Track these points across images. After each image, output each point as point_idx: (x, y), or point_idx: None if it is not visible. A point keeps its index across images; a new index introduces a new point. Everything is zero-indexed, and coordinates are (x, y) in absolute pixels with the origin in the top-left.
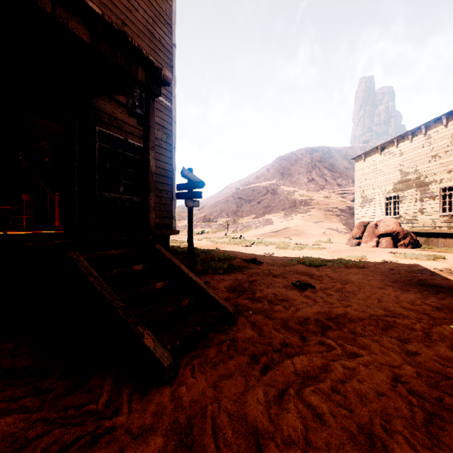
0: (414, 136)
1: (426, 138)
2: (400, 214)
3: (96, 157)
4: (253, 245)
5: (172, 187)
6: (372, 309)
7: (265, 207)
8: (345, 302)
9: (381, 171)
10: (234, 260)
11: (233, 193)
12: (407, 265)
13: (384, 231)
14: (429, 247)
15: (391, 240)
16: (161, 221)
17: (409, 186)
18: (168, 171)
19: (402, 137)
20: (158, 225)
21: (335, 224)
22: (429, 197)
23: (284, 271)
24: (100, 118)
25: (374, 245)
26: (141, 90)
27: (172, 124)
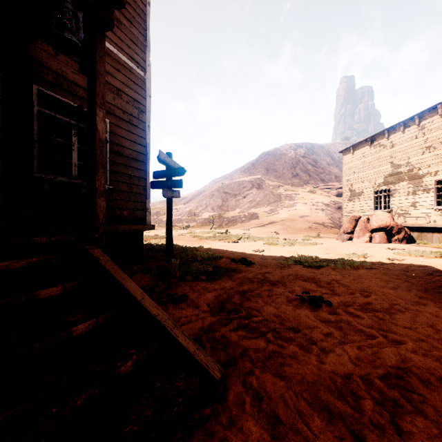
0: (406, 127)
1: (419, 128)
2: (392, 207)
3: (33, 126)
4: (239, 240)
5: (146, 173)
6: (438, 349)
7: (251, 201)
8: (389, 334)
9: (371, 164)
10: (220, 259)
11: (219, 188)
12: (418, 265)
13: (377, 225)
14: (424, 242)
15: (385, 235)
16: (132, 214)
17: (401, 179)
18: (140, 154)
19: (393, 128)
20: (127, 219)
21: (321, 218)
22: (423, 190)
23: (282, 275)
24: (41, 74)
25: (367, 240)
26: (84, 21)
27: (146, 97)
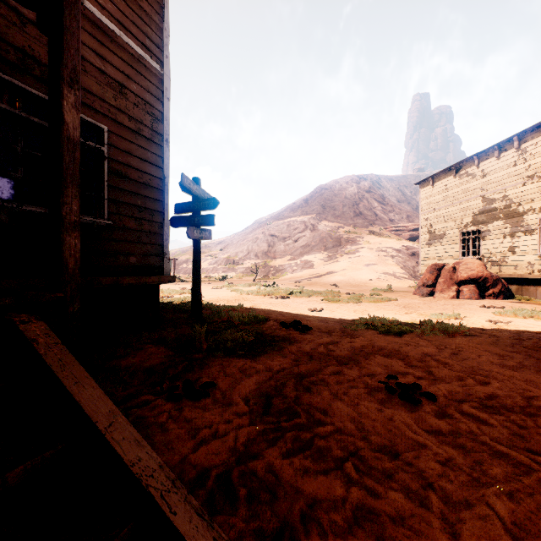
0: (502, 152)
1: (519, 153)
2: (483, 253)
3: None
4: (290, 295)
5: (163, 204)
6: None
7: (304, 246)
8: None
9: (456, 199)
10: (265, 323)
11: (264, 229)
12: (533, 330)
13: (467, 276)
14: (526, 298)
15: (476, 288)
16: (142, 261)
17: (495, 217)
18: (154, 178)
19: (485, 153)
20: (135, 267)
21: (391, 267)
22: (523, 232)
23: (353, 347)
24: None
25: (453, 295)
26: None
27: (162, 100)
